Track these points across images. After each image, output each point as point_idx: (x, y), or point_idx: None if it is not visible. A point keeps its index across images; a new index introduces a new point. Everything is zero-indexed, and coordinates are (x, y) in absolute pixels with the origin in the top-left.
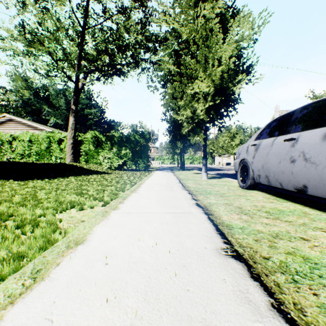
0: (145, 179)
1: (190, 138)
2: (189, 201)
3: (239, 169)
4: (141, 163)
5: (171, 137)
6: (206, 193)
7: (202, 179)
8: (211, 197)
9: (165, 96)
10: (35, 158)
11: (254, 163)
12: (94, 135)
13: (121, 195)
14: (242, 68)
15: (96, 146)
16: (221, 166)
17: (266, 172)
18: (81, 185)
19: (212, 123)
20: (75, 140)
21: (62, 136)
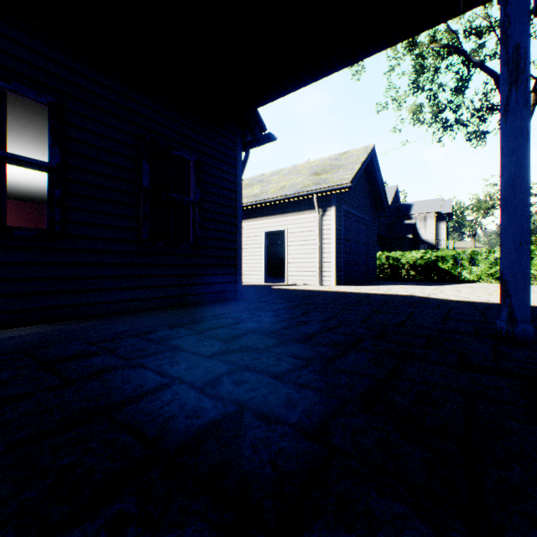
0: None
1: None
2: None
3: None
4: None
5: None
6: None
7: None
8: None
9: None
10: None
11: None
12: None
13: None
14: None
15: None
16: None
17: None
18: None
19: None
20: None
21: None
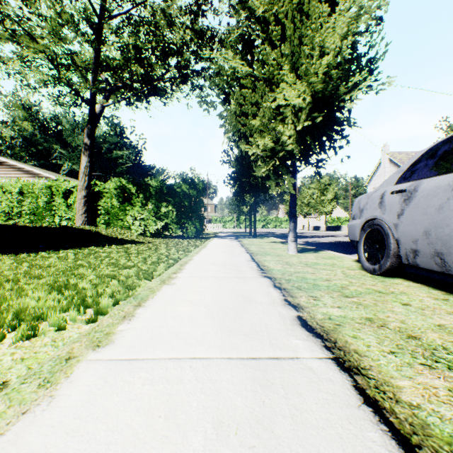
0: (194, 252)
1: (270, 183)
2: (282, 311)
3: (362, 238)
4: (191, 226)
5: (237, 188)
6: (309, 287)
7: (289, 252)
8: (325, 299)
9: (227, 108)
10: (29, 219)
11: (403, 227)
12: (119, 184)
13: (137, 293)
14: (359, 63)
15: (123, 202)
16: (307, 231)
17: (437, 246)
18: (75, 267)
19: (305, 160)
20: (90, 192)
21: (71, 185)
